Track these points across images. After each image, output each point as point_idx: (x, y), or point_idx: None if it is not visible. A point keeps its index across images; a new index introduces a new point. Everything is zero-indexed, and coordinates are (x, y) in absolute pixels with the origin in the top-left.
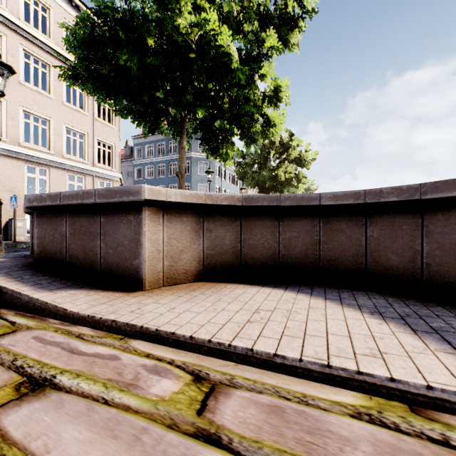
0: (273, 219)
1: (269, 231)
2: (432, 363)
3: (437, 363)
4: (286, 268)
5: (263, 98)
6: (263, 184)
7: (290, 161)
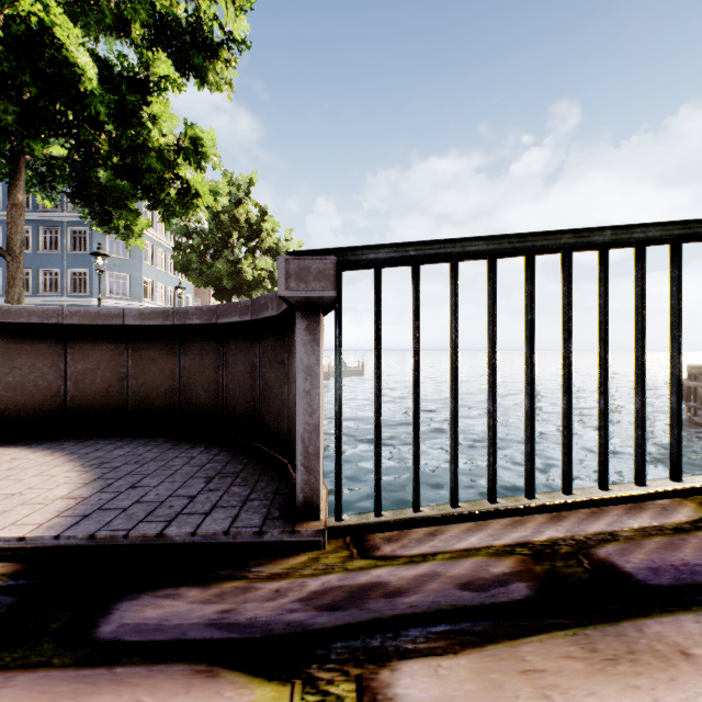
0: (55, 343)
1: (48, 361)
2: (23, 512)
3: (28, 512)
4: (78, 415)
5: (178, 150)
6: (220, 283)
7: (263, 251)
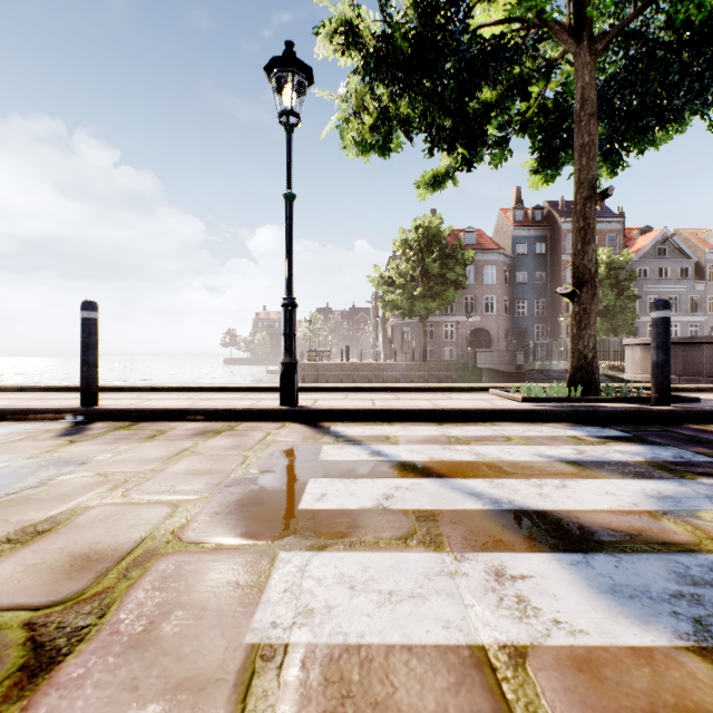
0: None
1: None
2: None
3: None
4: None
5: None
6: None
7: None
